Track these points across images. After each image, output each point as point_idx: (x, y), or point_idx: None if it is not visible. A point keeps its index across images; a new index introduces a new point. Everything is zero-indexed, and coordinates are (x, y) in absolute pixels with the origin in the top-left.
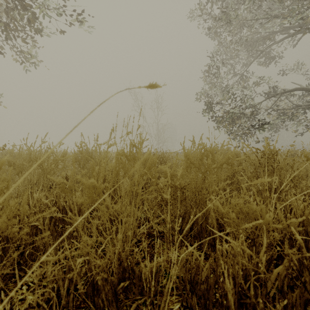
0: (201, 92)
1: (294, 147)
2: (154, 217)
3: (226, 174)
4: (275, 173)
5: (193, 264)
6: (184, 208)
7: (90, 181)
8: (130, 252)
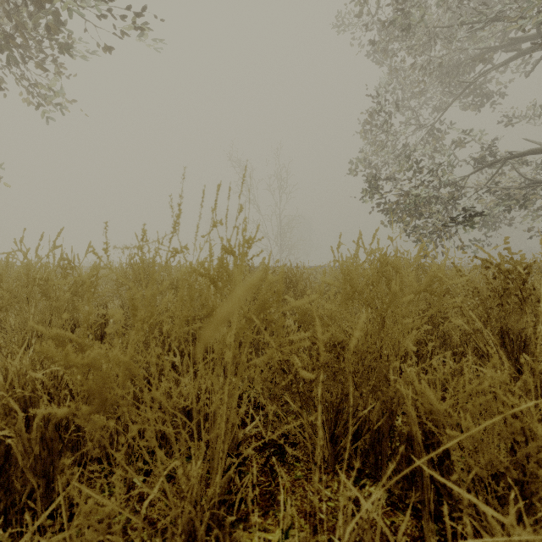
0: (359, 159)
1: (535, 258)
2: (276, 408)
3: (427, 313)
4: (525, 310)
5: (366, 523)
6: (340, 387)
7: (93, 354)
8: (220, 497)
